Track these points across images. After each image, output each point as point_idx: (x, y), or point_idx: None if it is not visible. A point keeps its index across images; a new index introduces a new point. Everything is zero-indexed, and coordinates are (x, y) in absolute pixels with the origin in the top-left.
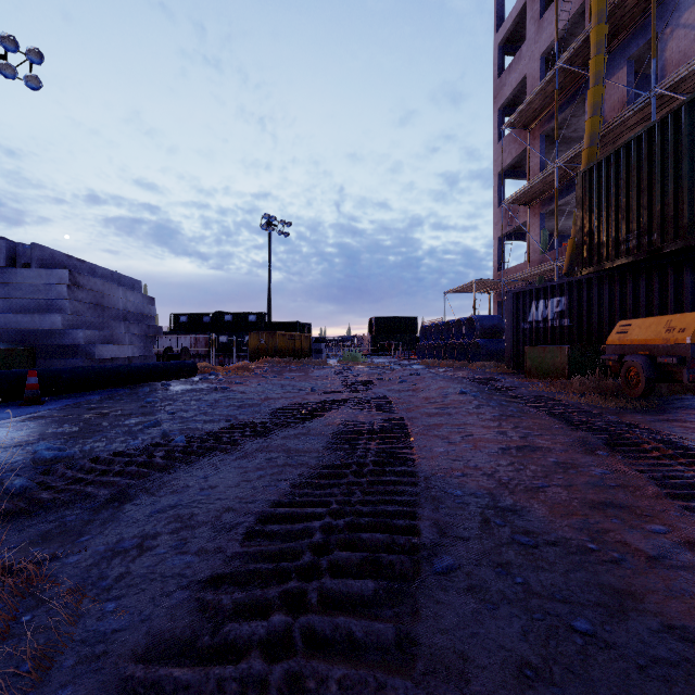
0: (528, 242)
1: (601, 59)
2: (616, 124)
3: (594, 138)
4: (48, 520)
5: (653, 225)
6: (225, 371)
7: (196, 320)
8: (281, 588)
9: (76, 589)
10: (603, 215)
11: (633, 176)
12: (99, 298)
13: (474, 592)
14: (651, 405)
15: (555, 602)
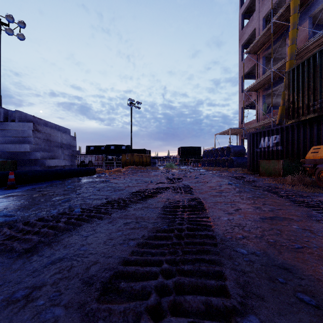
0: (256, 109)
1: (296, 15)
2: (304, 48)
3: (292, 55)
4: None
5: None
6: (109, 172)
7: (97, 149)
8: None
9: None
10: (300, 92)
11: (318, 71)
12: (48, 136)
13: None
14: None
15: None
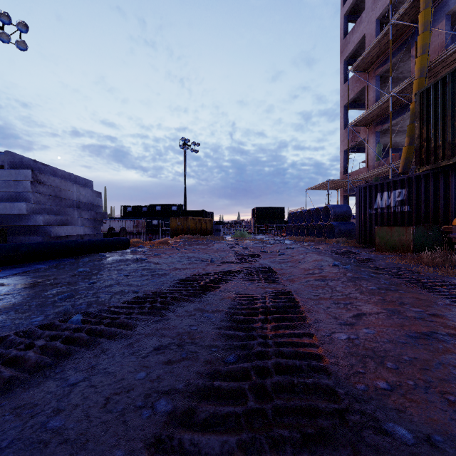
0: (367, 153)
1: (428, 11)
2: (440, 60)
3: (423, 71)
4: None
5: None
6: (150, 245)
7: (137, 210)
8: None
9: None
10: (439, 124)
11: None
12: (57, 191)
13: None
14: None
15: None
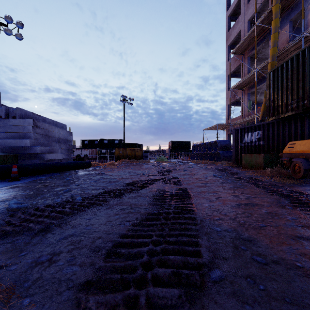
0: (242, 106)
1: (277, 20)
2: (284, 50)
3: (274, 57)
4: (7, 242)
5: (305, 96)
6: (103, 165)
7: (91, 143)
8: (124, 293)
9: (10, 288)
10: (279, 92)
11: (295, 73)
12: (47, 132)
13: (236, 295)
14: (306, 182)
15: (286, 304)
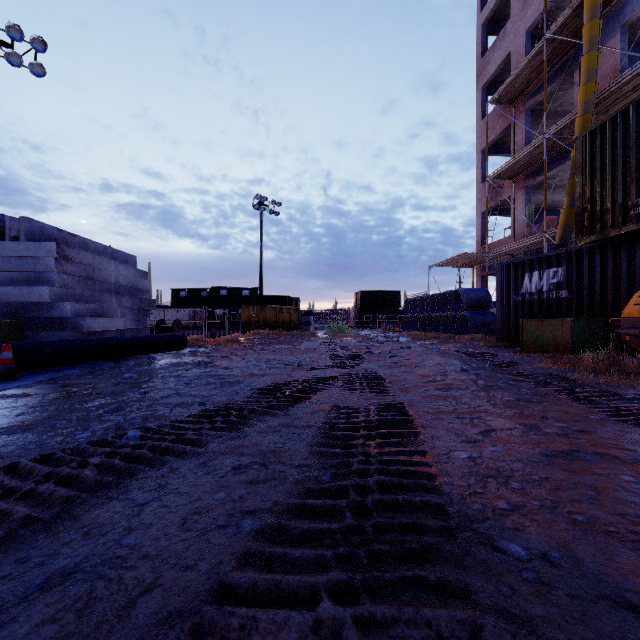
0: (513, 216)
1: (595, 23)
2: (611, 90)
3: (588, 105)
4: None
5: None
6: (214, 344)
7: (194, 295)
8: None
9: None
10: (607, 180)
11: None
12: (89, 271)
13: None
14: None
15: None
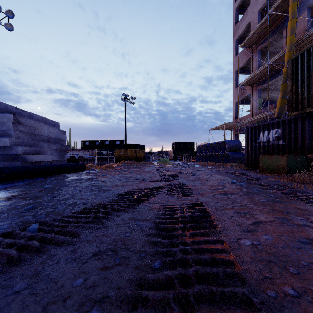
0: (251, 104)
1: (295, 4)
2: (303, 39)
3: (292, 46)
4: None
5: None
6: (100, 168)
7: (92, 144)
8: None
9: None
10: (305, 82)
11: None
12: (32, 130)
13: None
14: None
15: None
